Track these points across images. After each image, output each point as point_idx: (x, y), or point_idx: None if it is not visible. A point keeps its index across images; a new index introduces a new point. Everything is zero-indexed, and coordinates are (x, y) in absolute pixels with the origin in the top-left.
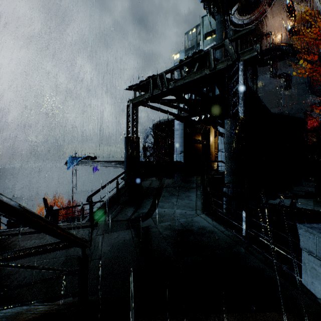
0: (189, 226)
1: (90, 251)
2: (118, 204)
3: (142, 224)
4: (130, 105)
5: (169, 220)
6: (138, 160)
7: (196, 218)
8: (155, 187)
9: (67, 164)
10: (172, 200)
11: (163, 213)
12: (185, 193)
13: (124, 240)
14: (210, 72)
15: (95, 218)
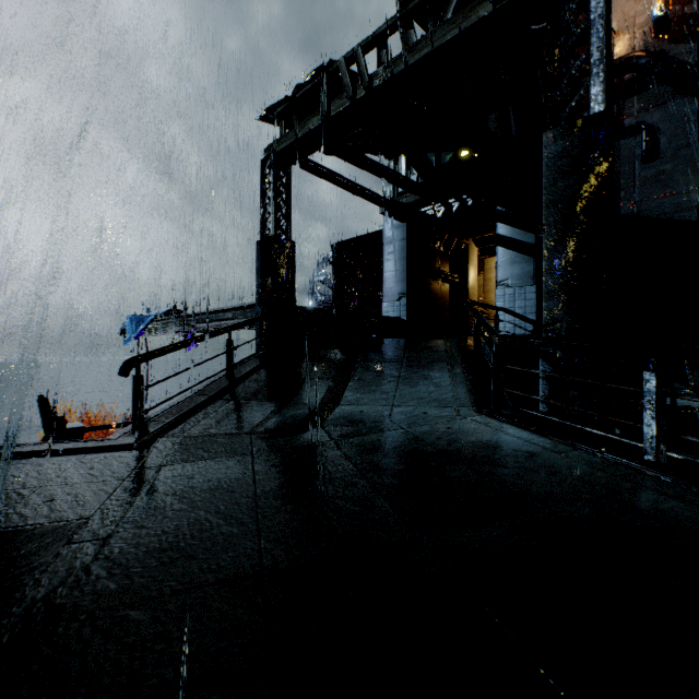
0: (443, 442)
1: (83, 514)
2: (227, 399)
3: (290, 441)
4: (270, 157)
5: (378, 431)
6: (291, 302)
7: (461, 425)
8: (334, 362)
9: (125, 334)
10: (384, 388)
11: (358, 415)
12: (420, 371)
13: (220, 480)
14: (496, 7)
15: (149, 430)
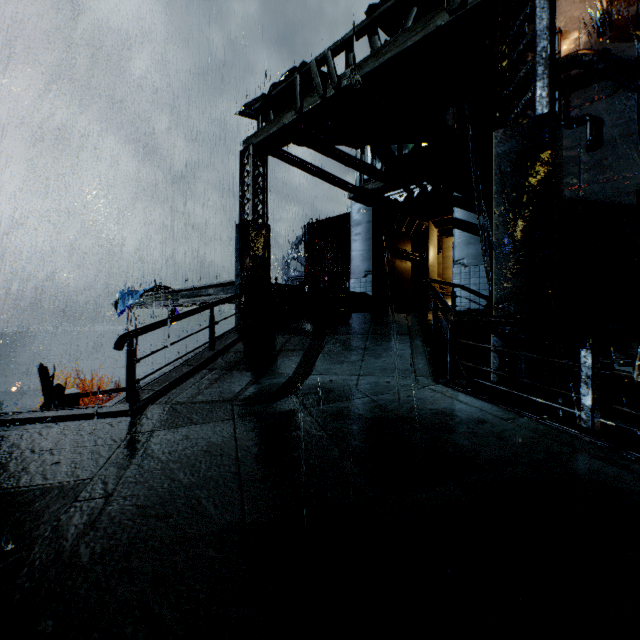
0: (403, 410)
1: (86, 474)
2: (210, 369)
3: (268, 408)
4: (248, 149)
5: (345, 399)
6: (267, 280)
7: (420, 394)
8: (307, 334)
9: (116, 307)
10: (351, 359)
11: (328, 384)
12: (383, 344)
13: (206, 444)
14: (452, 17)
15: (141, 398)
